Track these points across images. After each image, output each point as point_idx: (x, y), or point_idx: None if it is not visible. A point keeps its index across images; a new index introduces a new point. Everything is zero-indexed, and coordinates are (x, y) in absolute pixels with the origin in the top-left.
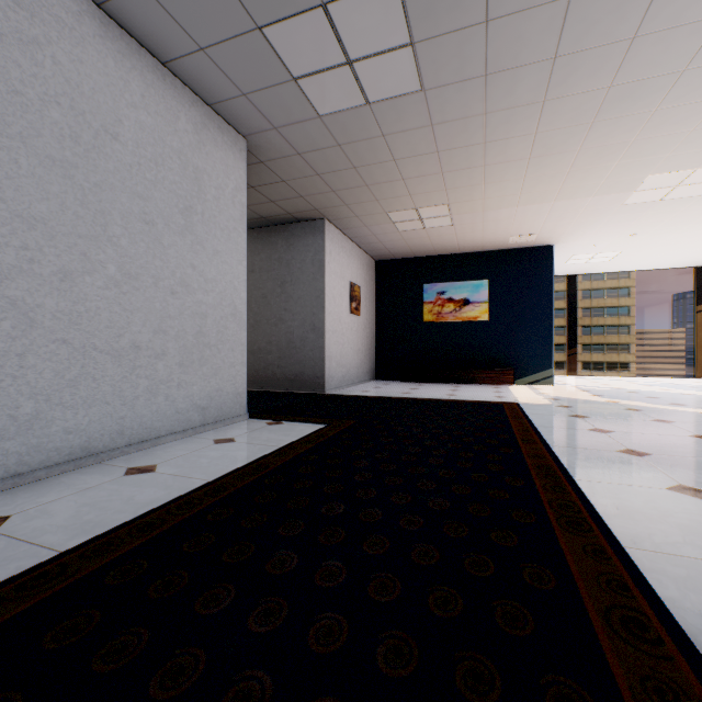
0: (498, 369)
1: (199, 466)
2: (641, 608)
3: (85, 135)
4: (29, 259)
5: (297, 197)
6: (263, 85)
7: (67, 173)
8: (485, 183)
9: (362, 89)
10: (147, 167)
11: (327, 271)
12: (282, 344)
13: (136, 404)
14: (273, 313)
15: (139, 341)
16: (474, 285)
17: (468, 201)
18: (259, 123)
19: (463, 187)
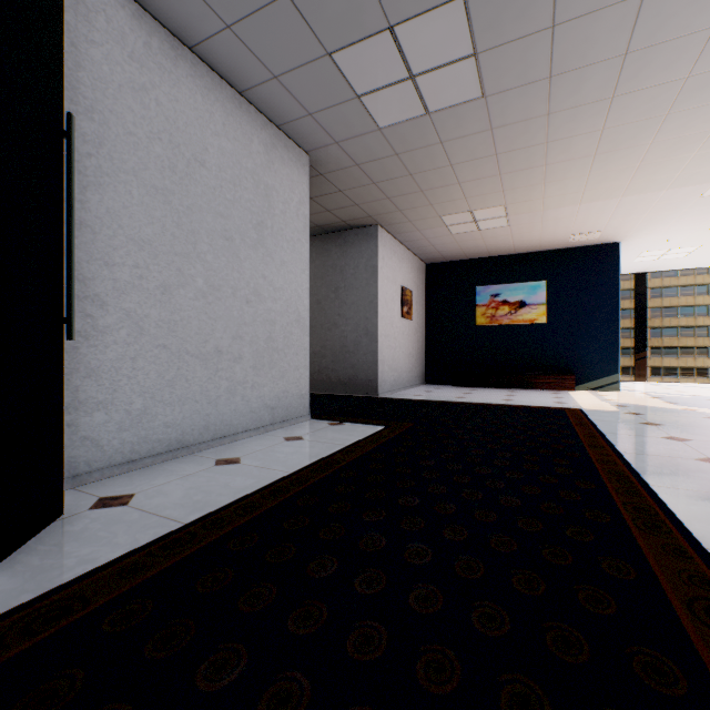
0: (557, 373)
1: (277, 460)
2: None
3: (179, 165)
4: (139, 276)
5: (352, 206)
6: (328, 104)
7: (166, 200)
8: (545, 182)
9: (423, 100)
10: (227, 188)
11: (380, 276)
12: (336, 349)
13: (218, 403)
14: (327, 318)
15: (221, 346)
16: (530, 287)
17: (527, 201)
18: (321, 139)
19: (521, 187)
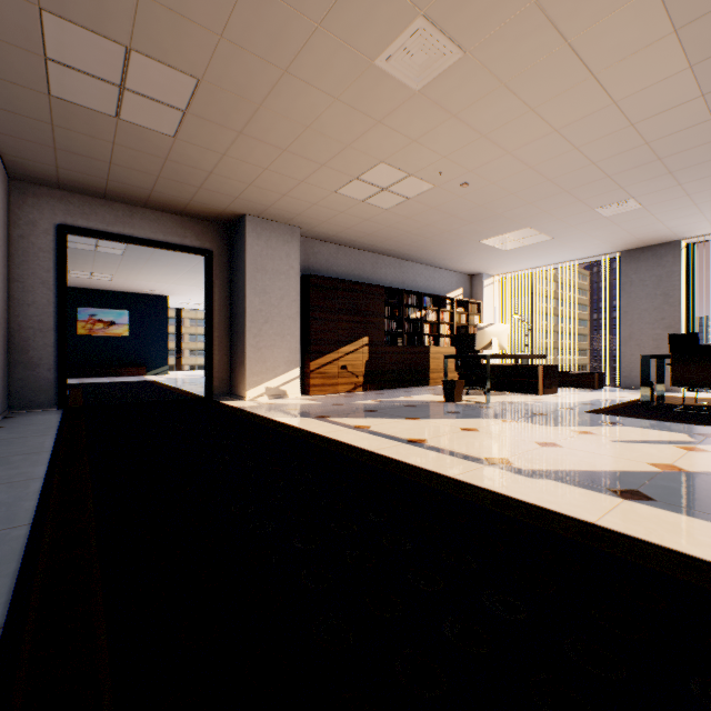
0: (137, 366)
1: None
2: (186, 392)
3: None
4: None
5: None
6: None
7: None
8: (139, 274)
9: (97, 249)
10: None
11: None
12: None
13: None
14: None
15: None
16: (119, 313)
17: (127, 276)
18: None
19: (127, 273)
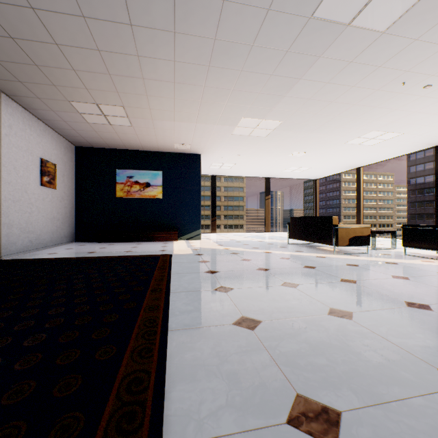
0: (168, 230)
1: None
2: None
3: None
4: None
5: None
6: None
7: None
8: (148, 95)
9: None
10: None
11: (4, 142)
12: None
13: None
14: None
15: None
16: (153, 174)
17: (139, 108)
18: None
19: (131, 93)
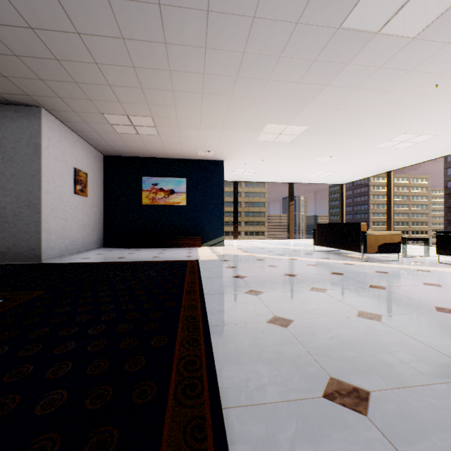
0: (192, 237)
1: None
2: None
3: None
4: None
5: (0, 76)
6: None
7: None
8: (176, 106)
9: None
10: None
11: (45, 154)
12: None
13: None
14: None
15: None
16: (178, 181)
17: (167, 118)
18: None
19: (161, 105)
